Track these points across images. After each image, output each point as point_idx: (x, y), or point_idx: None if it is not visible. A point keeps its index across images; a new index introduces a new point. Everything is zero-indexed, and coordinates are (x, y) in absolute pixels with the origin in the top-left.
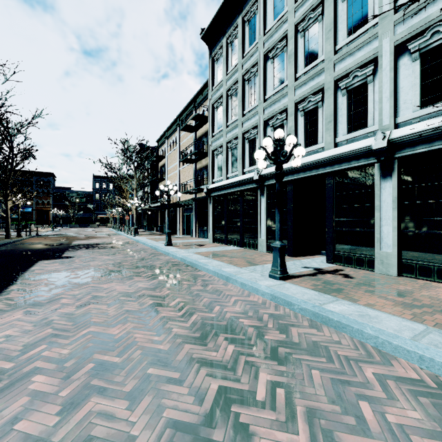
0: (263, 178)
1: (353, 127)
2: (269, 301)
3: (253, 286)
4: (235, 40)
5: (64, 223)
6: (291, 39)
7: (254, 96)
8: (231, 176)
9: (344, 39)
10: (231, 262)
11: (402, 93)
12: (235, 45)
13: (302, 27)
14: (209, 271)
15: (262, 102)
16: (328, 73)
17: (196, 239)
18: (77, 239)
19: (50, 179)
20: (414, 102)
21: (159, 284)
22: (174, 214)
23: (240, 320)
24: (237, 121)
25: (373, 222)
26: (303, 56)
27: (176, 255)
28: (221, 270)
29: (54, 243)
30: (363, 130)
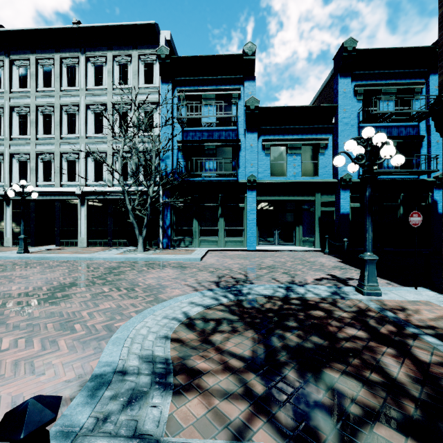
0: None
1: (70, 179)
2: (18, 260)
3: (7, 256)
4: None
5: None
6: (34, 112)
7: None
8: None
9: (66, 134)
10: None
11: (89, 172)
12: None
13: (41, 110)
14: None
15: (8, 139)
16: (57, 147)
17: None
18: None
19: None
20: (93, 178)
21: None
22: None
23: (4, 264)
24: None
25: (78, 225)
26: (42, 127)
27: None
28: None
29: None
30: (74, 182)
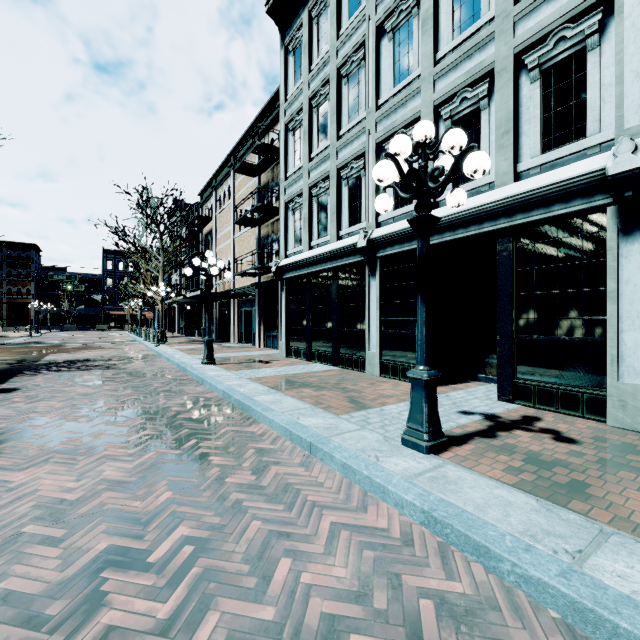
0: (375, 245)
1: (555, 140)
2: (419, 528)
3: (372, 477)
4: (325, 11)
5: (55, 323)
6: None
7: (358, 103)
8: (317, 244)
9: None
10: (319, 401)
11: None
12: (325, 19)
13: None
14: (274, 425)
15: (373, 111)
16: (502, 41)
17: (260, 350)
18: (57, 352)
19: (31, 255)
20: None
21: (156, 466)
22: (226, 309)
23: None
24: (327, 149)
25: (600, 323)
26: (450, 20)
27: (215, 386)
28: (298, 424)
29: (10, 359)
30: (578, 144)
